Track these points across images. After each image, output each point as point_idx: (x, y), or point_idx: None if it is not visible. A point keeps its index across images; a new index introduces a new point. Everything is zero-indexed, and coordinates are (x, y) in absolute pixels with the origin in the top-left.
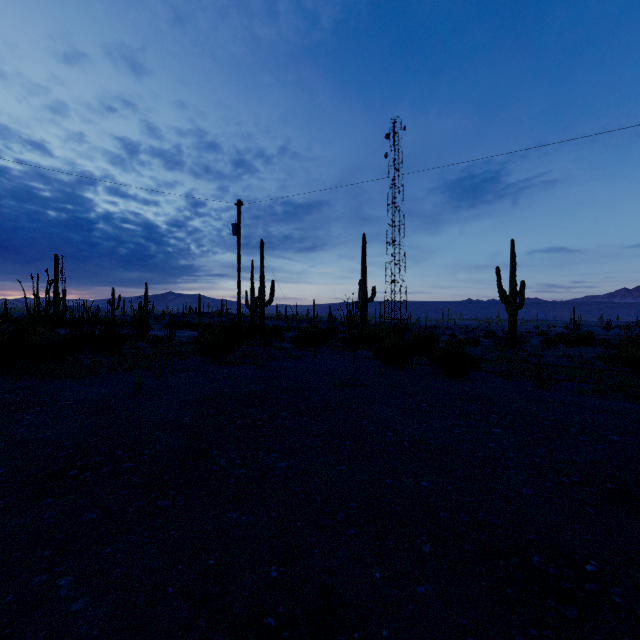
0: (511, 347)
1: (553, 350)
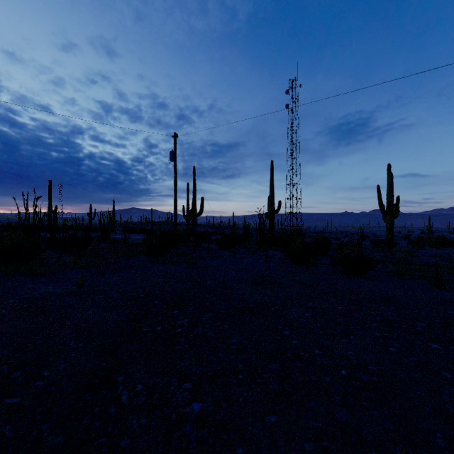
0: (389, 248)
1: (422, 250)
